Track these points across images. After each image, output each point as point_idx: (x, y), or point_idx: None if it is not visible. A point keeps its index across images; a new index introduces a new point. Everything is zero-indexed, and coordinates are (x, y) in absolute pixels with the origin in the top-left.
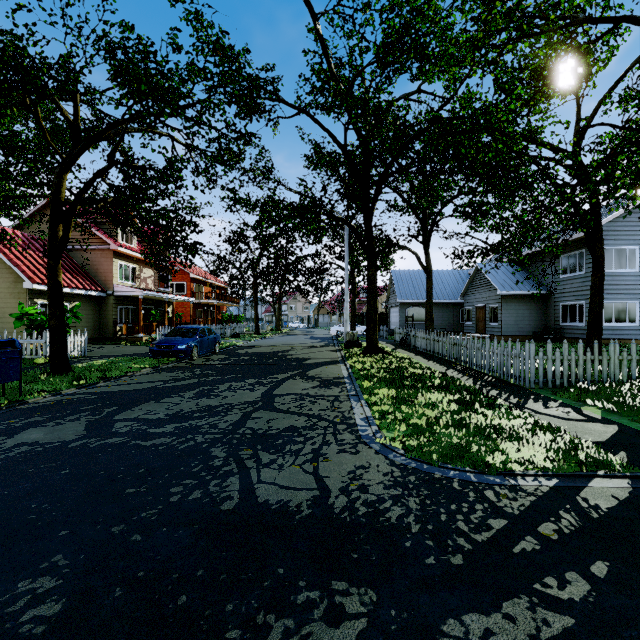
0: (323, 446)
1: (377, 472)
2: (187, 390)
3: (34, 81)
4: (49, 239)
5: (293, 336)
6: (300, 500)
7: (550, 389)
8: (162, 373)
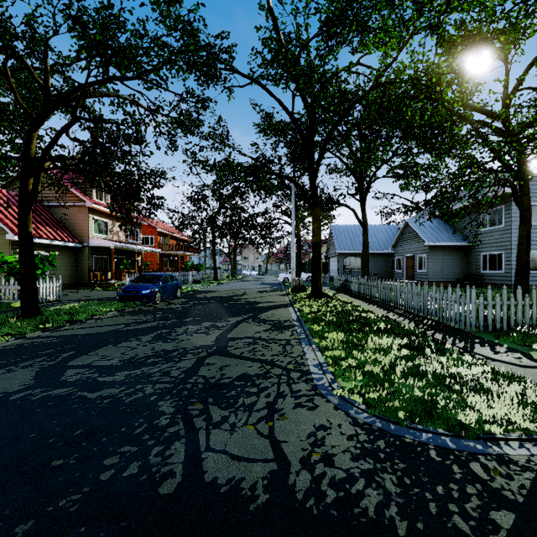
0: (278, 399)
1: (340, 435)
2: (146, 333)
3: (1, 41)
4: (19, 192)
5: (246, 282)
6: (255, 478)
7: (491, 333)
8: (126, 316)
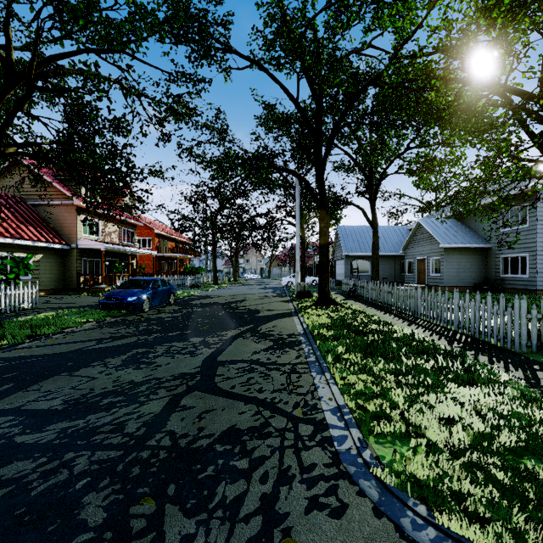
0: (280, 487)
1: None
2: (117, 354)
3: None
4: None
5: (248, 286)
6: None
7: None
8: (103, 329)
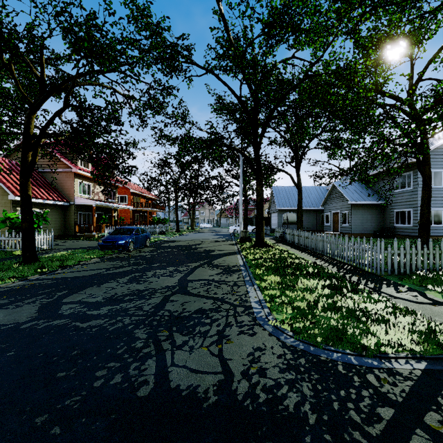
0: (226, 328)
1: (272, 354)
2: (122, 276)
3: (7, 44)
4: (21, 163)
5: (203, 233)
6: (207, 385)
7: (396, 276)
8: (106, 262)
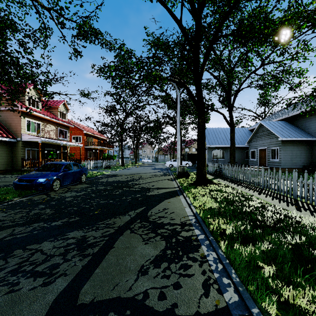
0: None
1: None
2: None
3: None
4: None
5: (143, 167)
6: None
7: None
8: None
